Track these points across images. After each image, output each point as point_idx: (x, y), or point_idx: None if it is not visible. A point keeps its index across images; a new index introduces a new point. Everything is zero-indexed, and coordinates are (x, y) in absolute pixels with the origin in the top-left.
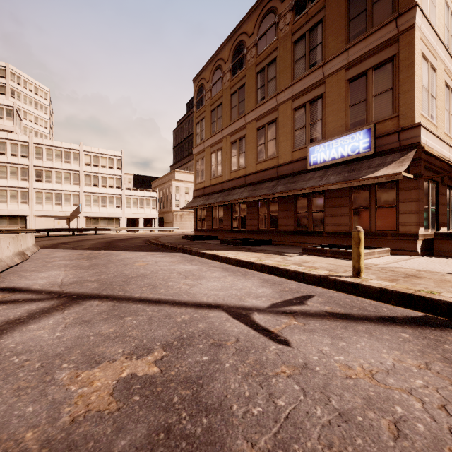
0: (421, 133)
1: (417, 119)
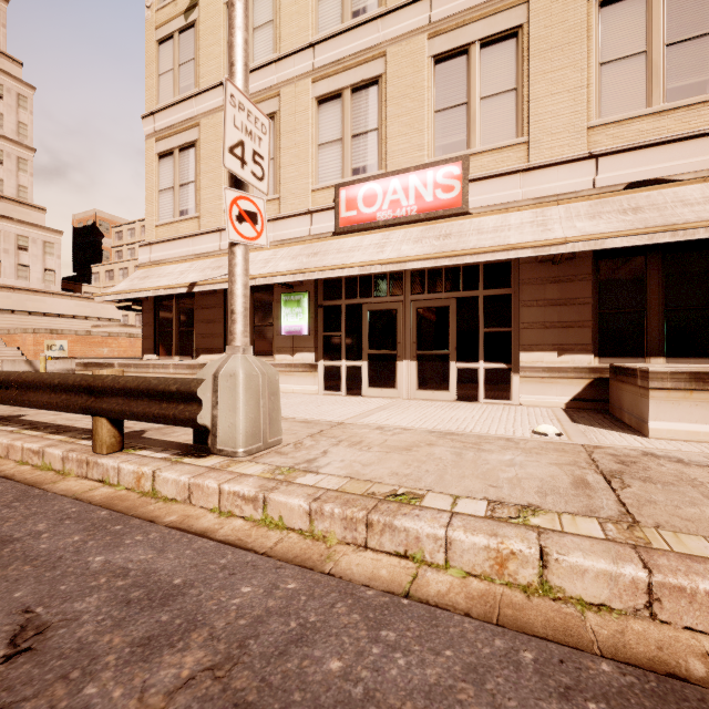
0: (139, 255)
1: (148, 237)
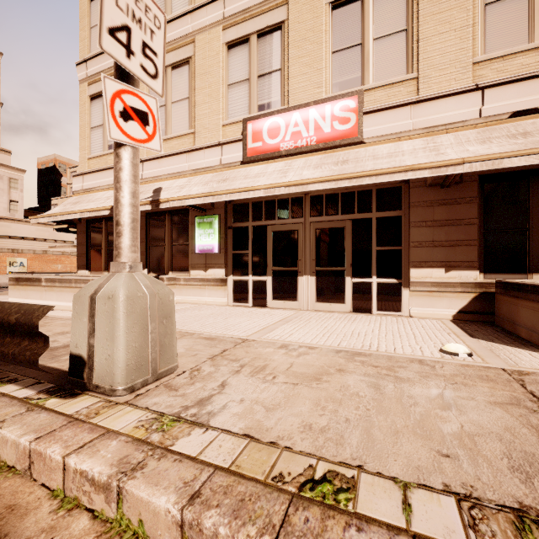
0: (74, 184)
1: (81, 168)
